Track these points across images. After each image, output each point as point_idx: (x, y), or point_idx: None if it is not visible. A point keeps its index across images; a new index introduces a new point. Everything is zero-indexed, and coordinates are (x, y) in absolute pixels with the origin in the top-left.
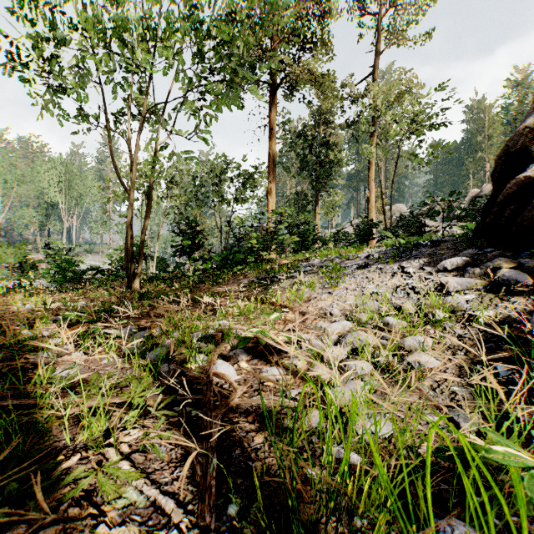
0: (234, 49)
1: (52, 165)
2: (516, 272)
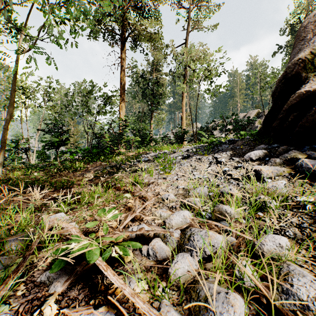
0: None
1: None
2: (315, 161)
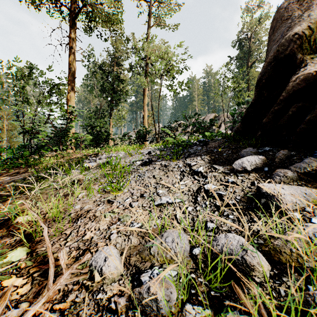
0: None
1: None
2: None
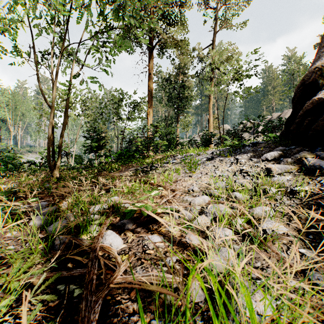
0: (123, 1)
1: (3, 93)
2: (318, 160)
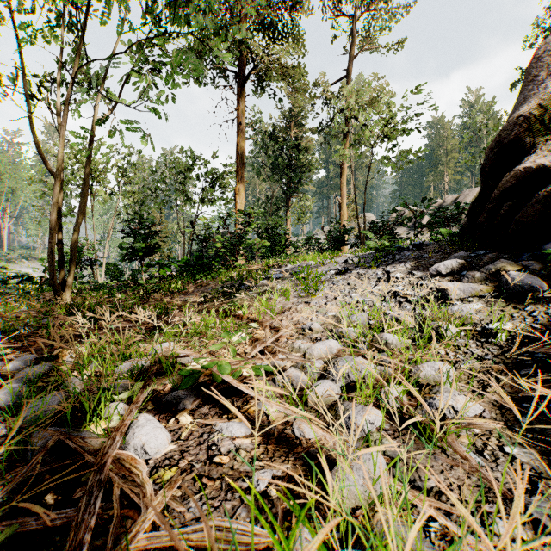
0: None
1: None
2: (527, 275)
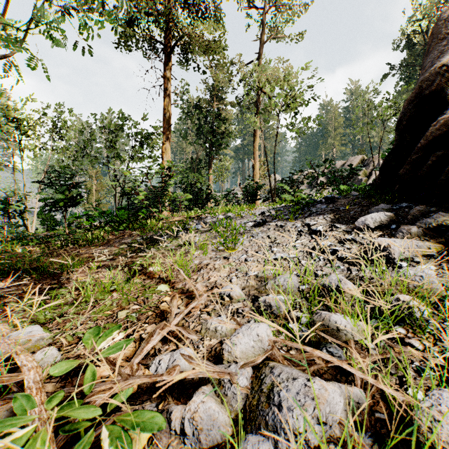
0: None
1: None
2: None
